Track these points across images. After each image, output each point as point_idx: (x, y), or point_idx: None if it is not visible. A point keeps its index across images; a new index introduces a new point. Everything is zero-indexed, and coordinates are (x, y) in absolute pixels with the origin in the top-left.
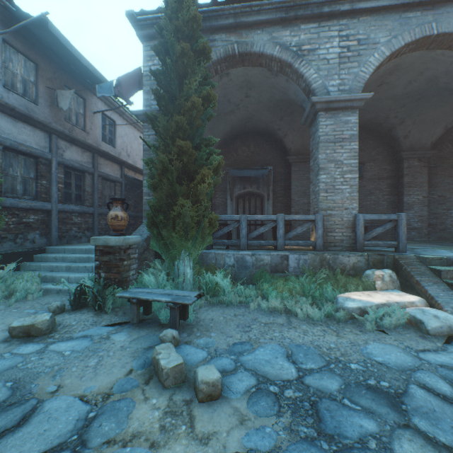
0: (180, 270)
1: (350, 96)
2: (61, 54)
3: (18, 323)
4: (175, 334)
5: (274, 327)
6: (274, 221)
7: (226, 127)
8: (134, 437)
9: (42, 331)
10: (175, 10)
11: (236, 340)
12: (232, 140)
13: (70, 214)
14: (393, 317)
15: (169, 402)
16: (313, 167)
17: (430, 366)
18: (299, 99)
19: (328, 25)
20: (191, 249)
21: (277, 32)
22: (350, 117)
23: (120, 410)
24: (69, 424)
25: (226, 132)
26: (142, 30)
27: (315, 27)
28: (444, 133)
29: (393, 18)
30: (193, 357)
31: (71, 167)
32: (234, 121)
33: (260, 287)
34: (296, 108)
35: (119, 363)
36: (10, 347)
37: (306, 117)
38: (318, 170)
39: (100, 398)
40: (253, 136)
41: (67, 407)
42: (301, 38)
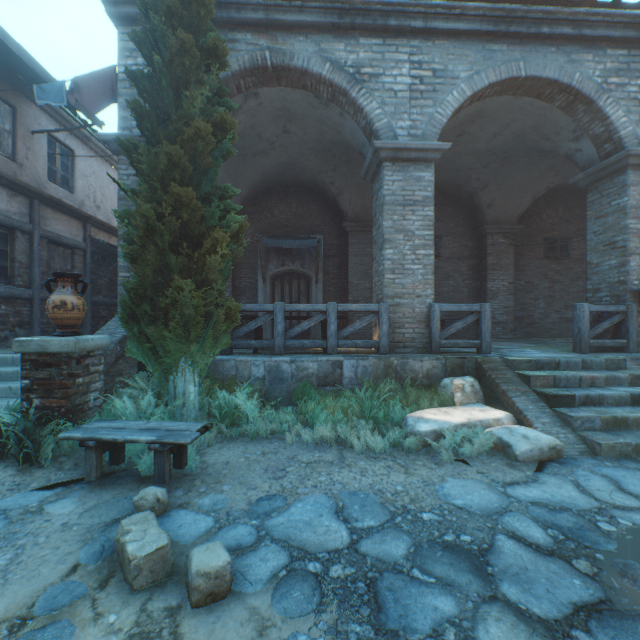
0: (179, 388)
1: (424, 144)
2: None
3: None
4: (160, 494)
5: (320, 467)
6: (324, 313)
7: (256, 174)
8: None
9: None
10: None
11: (263, 494)
12: (265, 194)
13: None
14: (475, 441)
15: (140, 616)
16: (376, 238)
17: (520, 505)
18: (357, 142)
19: (396, 45)
20: (196, 355)
21: (328, 44)
22: (424, 172)
23: None
24: None
25: (256, 182)
26: (117, 6)
27: (379, 44)
28: (531, 204)
29: (475, 47)
30: (190, 529)
31: None
32: (268, 166)
33: (302, 408)
34: (354, 156)
35: (55, 555)
36: None
37: (368, 169)
38: (383, 243)
39: (6, 630)
40: (296, 190)
41: None
42: (361, 57)
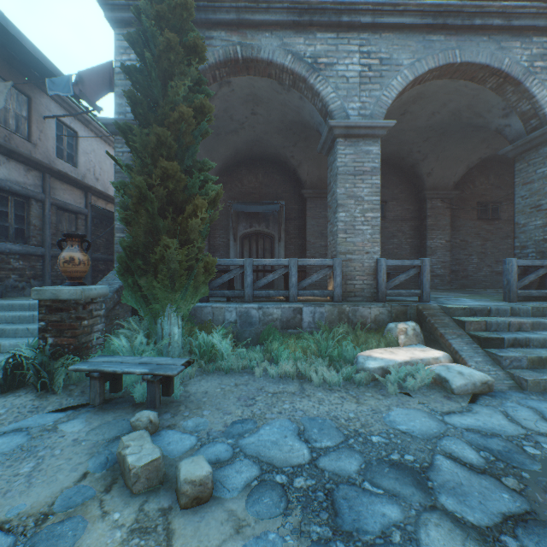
0: (165, 329)
1: (372, 123)
2: None
3: None
4: (152, 417)
5: (284, 397)
6: (286, 267)
7: (229, 149)
8: None
9: None
10: None
11: (236, 418)
12: (236, 167)
13: (6, 255)
14: (417, 376)
15: (138, 514)
16: (331, 203)
17: (456, 431)
18: (315, 122)
19: (348, 38)
20: (180, 302)
21: (290, 38)
22: (372, 146)
23: (62, 538)
24: None
25: (228, 156)
26: (113, 11)
27: (333, 37)
28: (466, 173)
29: (416, 38)
30: (177, 446)
31: (7, 190)
32: (238, 143)
33: (268, 347)
34: (312, 133)
35: (69, 465)
36: None
37: (323, 144)
38: (337, 207)
39: (32, 523)
40: (262, 163)
41: None
42: (318, 49)
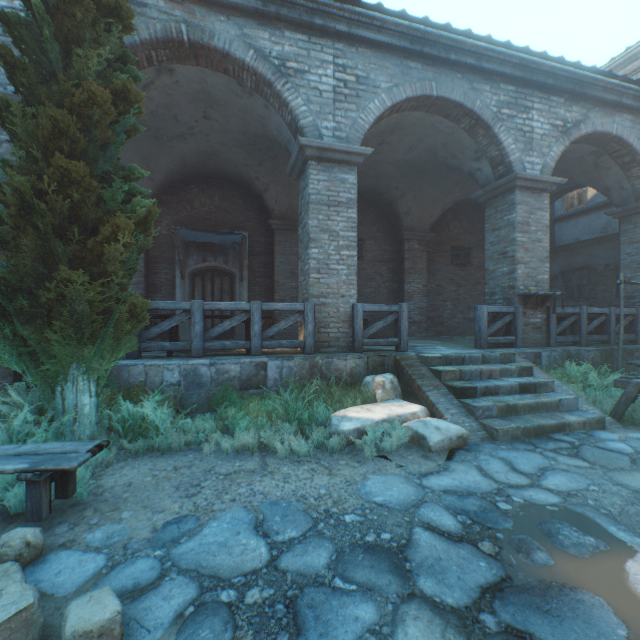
0: (69, 400)
1: (348, 147)
2: None
3: None
4: (31, 537)
5: (240, 478)
6: (247, 312)
7: (174, 160)
8: None
9: None
10: None
11: (171, 517)
12: (184, 184)
13: None
14: (395, 436)
15: None
16: (302, 237)
17: (434, 494)
18: (283, 138)
19: (321, 44)
20: (92, 361)
21: (252, 30)
22: (348, 175)
23: None
24: None
25: (173, 169)
26: None
27: (304, 40)
28: (441, 215)
29: (394, 61)
30: (73, 574)
31: None
32: (187, 153)
33: (222, 414)
34: (281, 152)
35: None
36: None
37: (293, 166)
38: (309, 242)
39: None
40: (219, 182)
41: None
42: (286, 50)
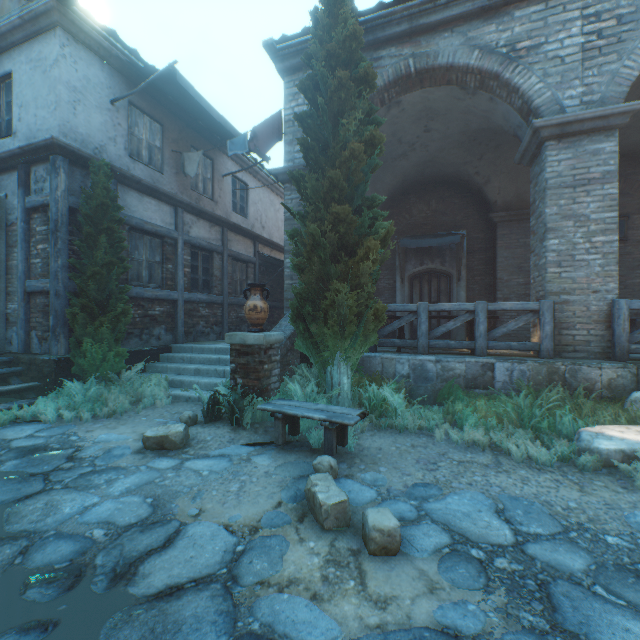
0: (334, 378)
1: (603, 110)
2: (188, 108)
3: (151, 432)
4: (332, 463)
5: (473, 468)
6: (471, 313)
7: (395, 177)
8: (290, 583)
9: (175, 444)
10: (328, 29)
11: (417, 481)
12: (403, 196)
13: (197, 304)
14: None
15: (330, 548)
16: (535, 228)
17: None
18: (510, 125)
19: (563, 3)
20: (349, 351)
21: (476, 30)
22: (603, 143)
23: (272, 549)
24: (215, 554)
25: (394, 185)
26: (283, 61)
27: (539, 10)
28: None
29: None
30: (358, 495)
31: (197, 246)
32: (407, 168)
33: (448, 408)
34: (505, 139)
35: (265, 492)
36: (145, 460)
37: (524, 152)
38: (545, 233)
39: (248, 531)
40: (435, 187)
41: (212, 535)
42: (516, 32)
